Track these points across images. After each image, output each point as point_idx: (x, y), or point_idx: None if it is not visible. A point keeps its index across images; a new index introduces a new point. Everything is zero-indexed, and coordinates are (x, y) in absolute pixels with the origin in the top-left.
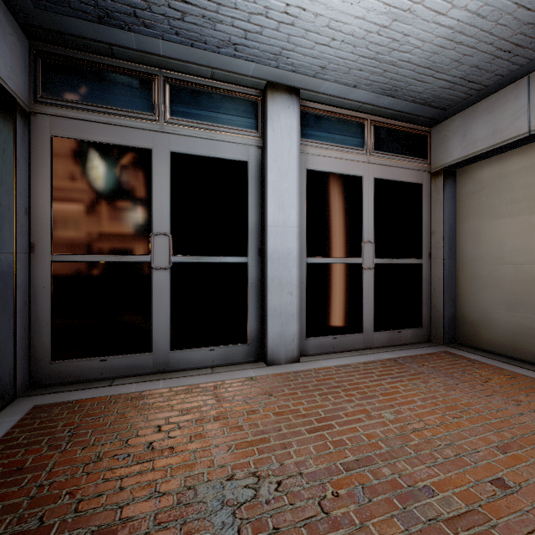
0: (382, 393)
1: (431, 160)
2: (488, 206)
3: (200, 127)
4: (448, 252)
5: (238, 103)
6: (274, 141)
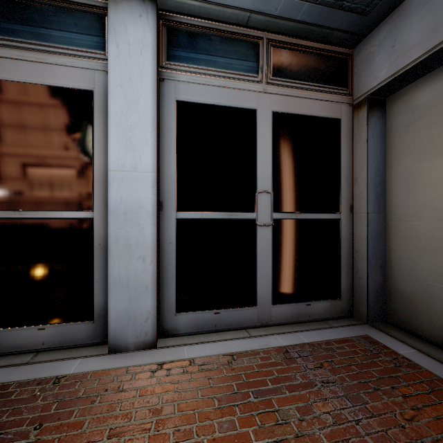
0: (215, 438)
1: (353, 90)
2: (428, 140)
3: (24, 47)
4: (374, 203)
5: (79, 16)
6: (118, 60)
